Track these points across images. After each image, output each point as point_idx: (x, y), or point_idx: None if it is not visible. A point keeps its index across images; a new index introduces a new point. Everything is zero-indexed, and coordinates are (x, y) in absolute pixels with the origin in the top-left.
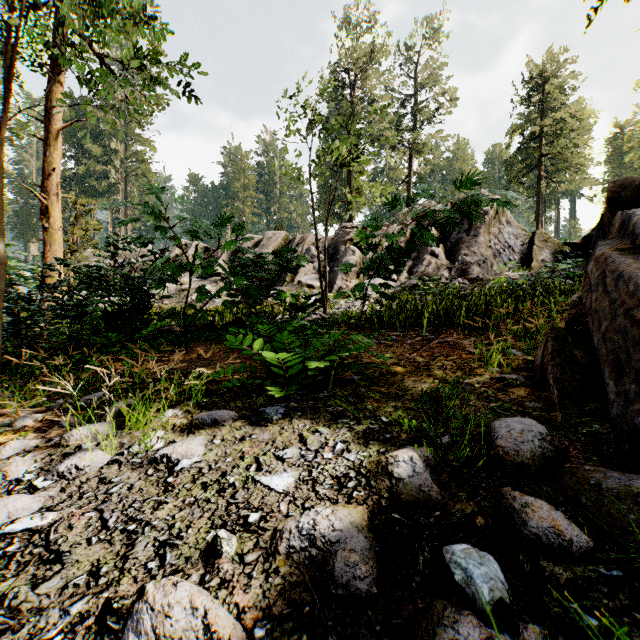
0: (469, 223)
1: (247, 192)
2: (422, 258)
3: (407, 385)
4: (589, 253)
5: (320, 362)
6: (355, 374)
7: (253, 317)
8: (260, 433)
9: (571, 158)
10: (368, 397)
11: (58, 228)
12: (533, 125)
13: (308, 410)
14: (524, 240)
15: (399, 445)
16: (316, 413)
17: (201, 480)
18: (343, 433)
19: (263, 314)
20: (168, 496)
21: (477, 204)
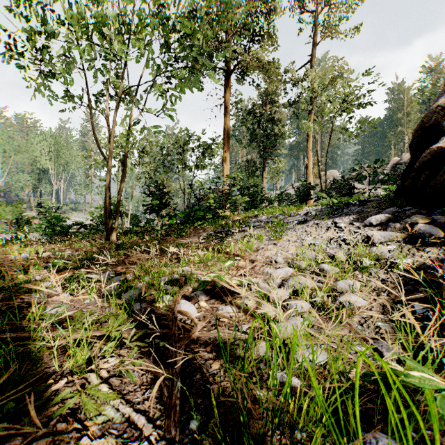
0: None
1: (409, 117)
2: None
3: None
4: None
5: None
6: None
7: None
8: None
9: None
10: None
11: (311, 171)
12: None
13: None
14: None
15: None
16: None
17: None
18: None
19: None
20: None
21: None
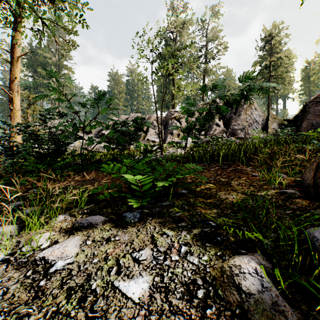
0: (235, 109)
1: (121, 95)
2: (211, 127)
3: (221, 197)
4: (297, 124)
5: (165, 182)
6: (184, 189)
7: (122, 155)
8: (122, 235)
9: (285, 77)
10: (196, 205)
11: (18, 109)
12: (265, 61)
13: (156, 215)
14: (263, 118)
15: (231, 248)
16: (162, 217)
17: (68, 284)
18: (184, 236)
19: (128, 154)
20: (33, 305)
21: (251, 90)
